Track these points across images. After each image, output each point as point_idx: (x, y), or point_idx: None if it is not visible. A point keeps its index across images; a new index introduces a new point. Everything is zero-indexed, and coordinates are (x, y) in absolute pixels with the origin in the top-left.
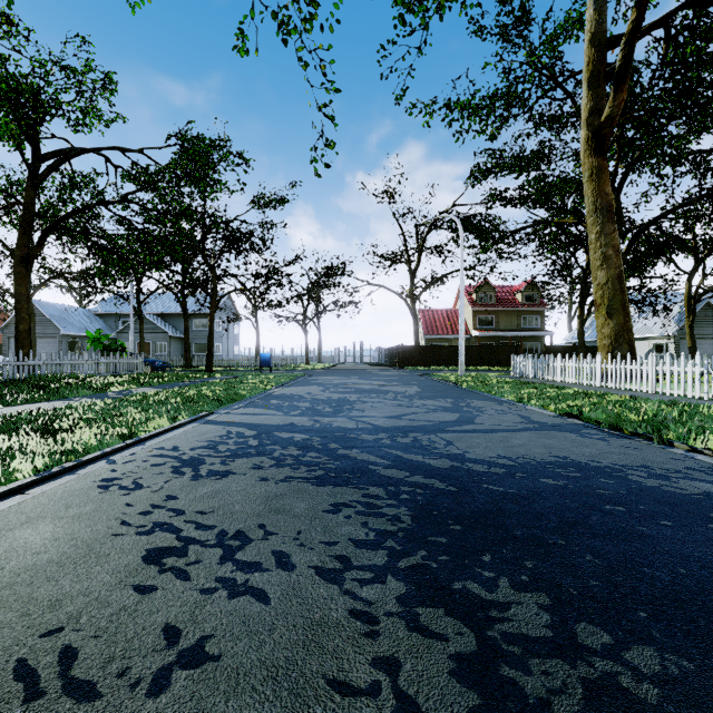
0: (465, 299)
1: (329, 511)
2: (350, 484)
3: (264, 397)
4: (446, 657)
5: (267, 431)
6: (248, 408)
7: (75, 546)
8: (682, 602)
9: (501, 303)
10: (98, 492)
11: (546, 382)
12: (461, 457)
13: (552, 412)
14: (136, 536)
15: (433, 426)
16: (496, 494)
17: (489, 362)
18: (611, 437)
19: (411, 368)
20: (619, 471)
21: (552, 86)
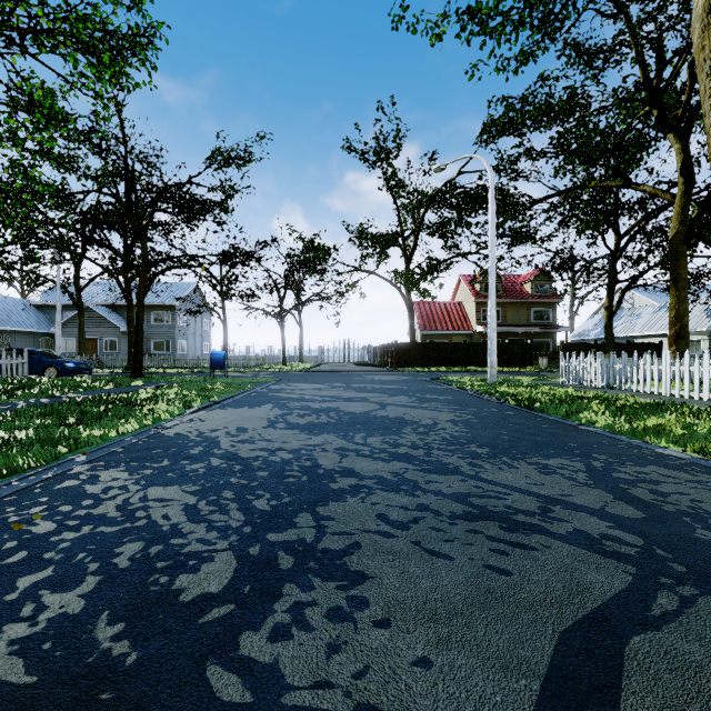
0: (466, 289)
1: None
2: None
3: (125, 447)
4: None
5: None
6: None
7: None
8: None
9: (509, 294)
10: None
11: (652, 397)
12: None
13: None
14: None
15: None
16: None
17: (498, 362)
18: None
19: (408, 369)
20: None
21: None
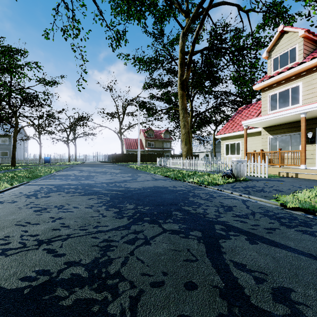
0: (142, 134)
1: (87, 200)
2: (93, 195)
3: (51, 175)
4: (112, 212)
5: (59, 186)
6: (46, 179)
7: (7, 212)
8: (159, 202)
9: (156, 137)
10: (0, 204)
11: (166, 167)
12: (128, 187)
13: (162, 176)
14: (27, 209)
15: (122, 181)
16: (134, 193)
17: (151, 160)
18: (172, 181)
19: (120, 163)
20: (167, 187)
21: (170, 61)
